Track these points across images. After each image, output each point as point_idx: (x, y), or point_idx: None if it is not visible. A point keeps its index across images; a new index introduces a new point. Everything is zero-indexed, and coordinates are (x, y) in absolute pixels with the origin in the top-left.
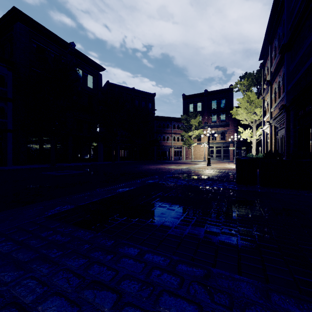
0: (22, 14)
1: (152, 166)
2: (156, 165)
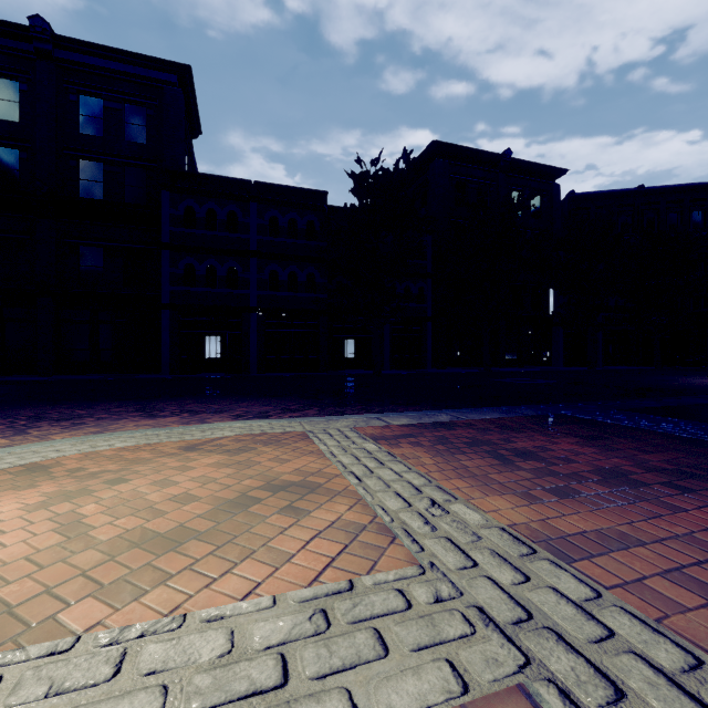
0: (441, 145)
1: None
2: None
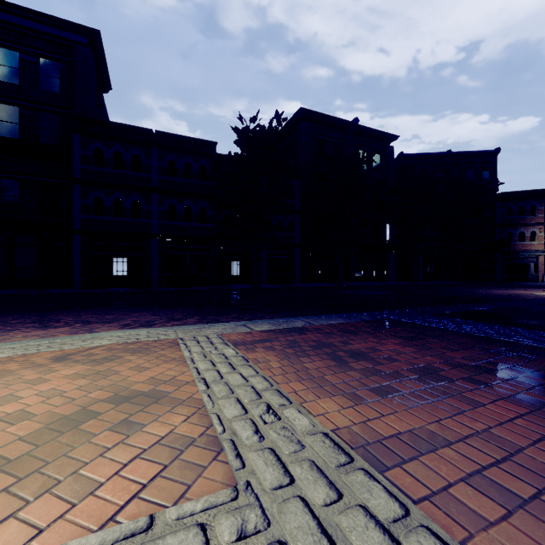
0: (307, 112)
1: (497, 291)
2: (507, 290)
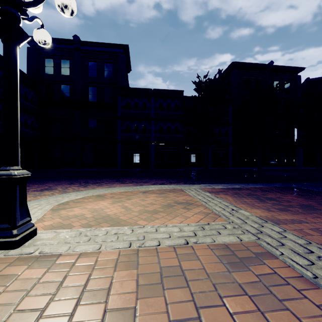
0: (236, 63)
1: None
2: None
